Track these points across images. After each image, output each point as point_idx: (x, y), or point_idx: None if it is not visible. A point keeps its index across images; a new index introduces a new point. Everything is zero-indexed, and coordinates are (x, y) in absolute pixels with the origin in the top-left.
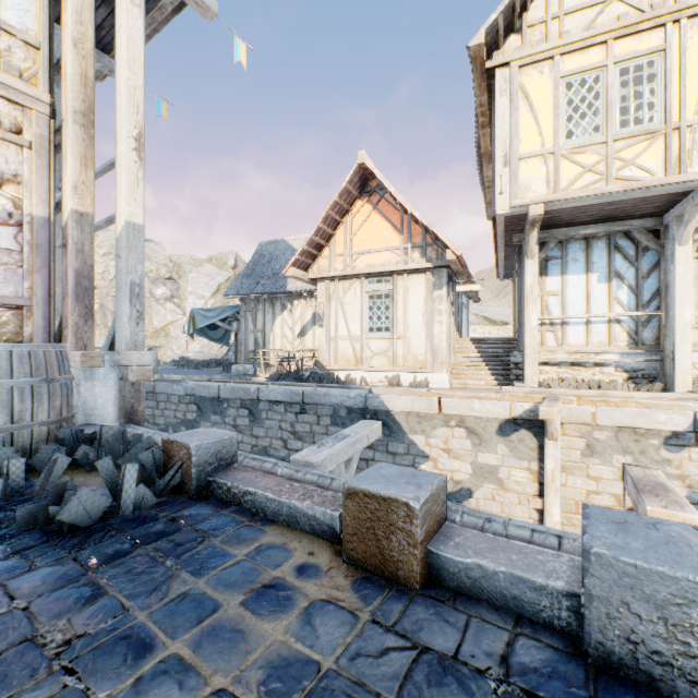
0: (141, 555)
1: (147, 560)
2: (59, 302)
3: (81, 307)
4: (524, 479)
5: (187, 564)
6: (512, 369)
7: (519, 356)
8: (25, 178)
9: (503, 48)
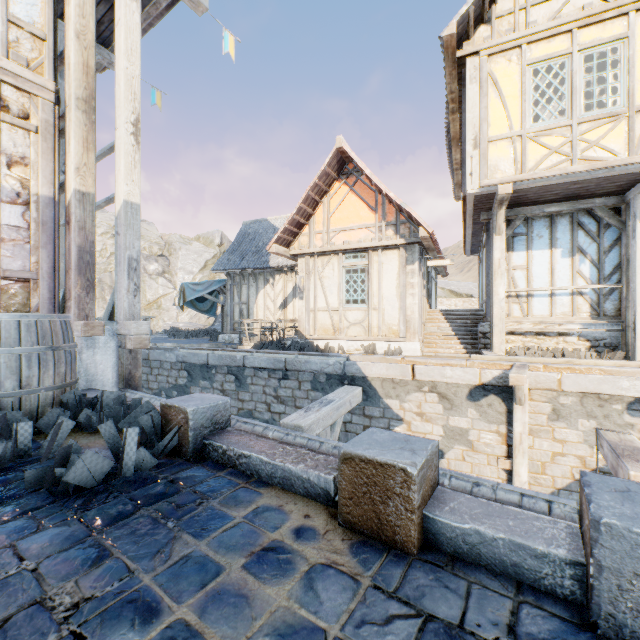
0: (143, 516)
1: (150, 521)
2: (62, 276)
3: (83, 280)
4: (492, 441)
5: (187, 526)
6: (480, 338)
7: (487, 326)
8: (32, 160)
9: (473, 38)
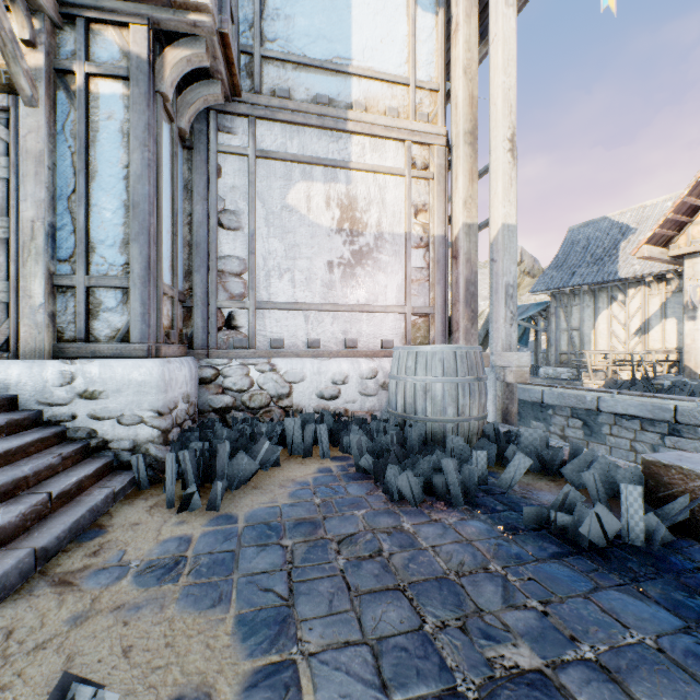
0: None
1: None
2: None
3: (468, 311)
4: None
5: None
6: None
7: None
8: (429, 205)
9: None
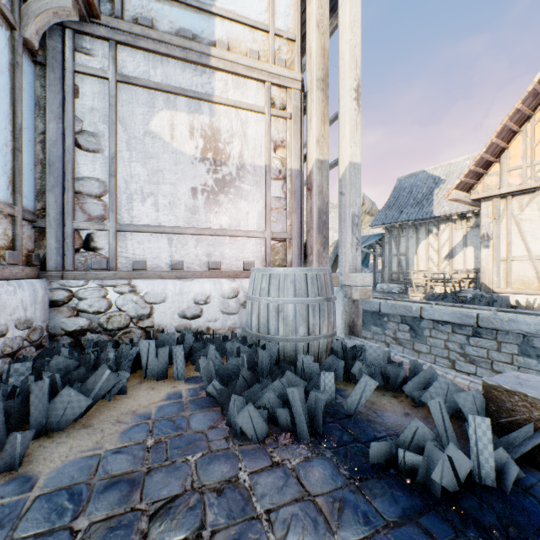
0: None
1: None
2: None
3: (320, 237)
4: None
5: None
6: None
7: None
8: (287, 142)
9: None
